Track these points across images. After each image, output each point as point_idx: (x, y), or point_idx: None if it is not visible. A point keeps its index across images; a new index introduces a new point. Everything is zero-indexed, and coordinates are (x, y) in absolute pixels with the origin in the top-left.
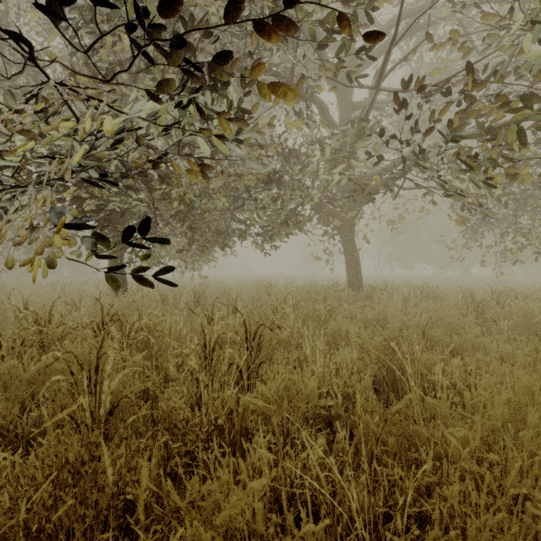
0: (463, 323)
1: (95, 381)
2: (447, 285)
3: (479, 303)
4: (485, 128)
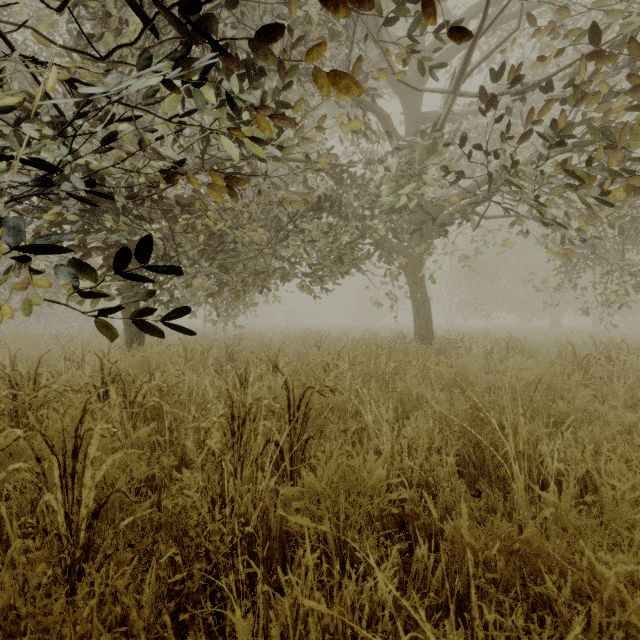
0: (568, 384)
1: (72, 470)
2: (535, 337)
3: (583, 358)
4: (599, 132)
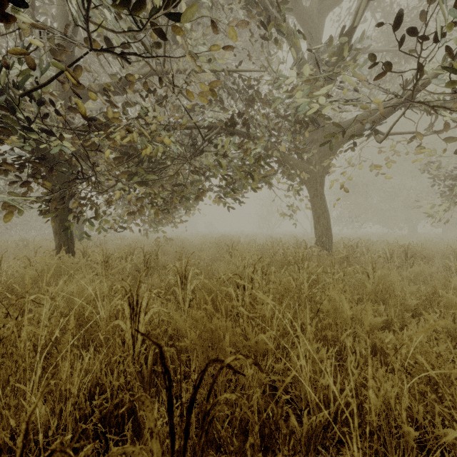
0: None
1: None
2: (407, 242)
3: None
4: None
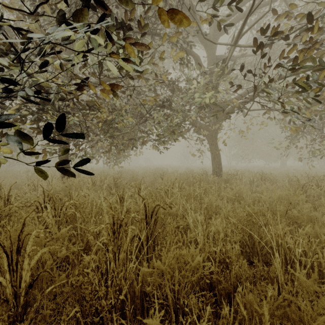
0: (297, 200)
1: (16, 260)
2: (274, 172)
3: (303, 185)
4: (315, 63)
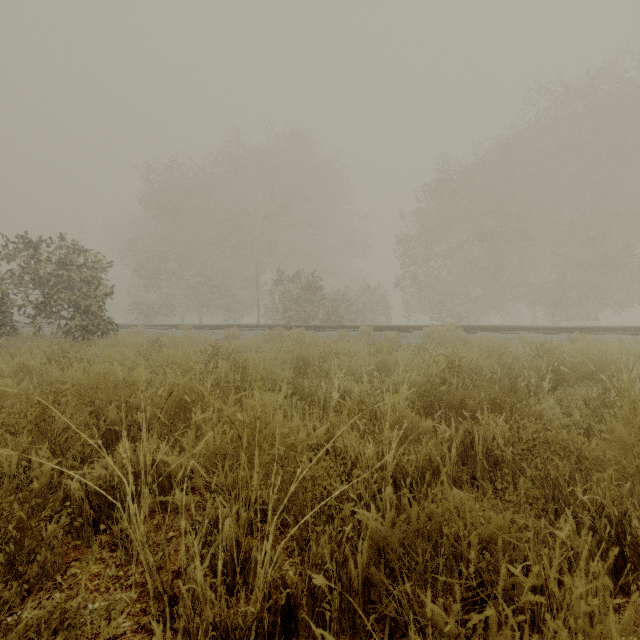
0: None
1: None
2: None
3: None
4: None
